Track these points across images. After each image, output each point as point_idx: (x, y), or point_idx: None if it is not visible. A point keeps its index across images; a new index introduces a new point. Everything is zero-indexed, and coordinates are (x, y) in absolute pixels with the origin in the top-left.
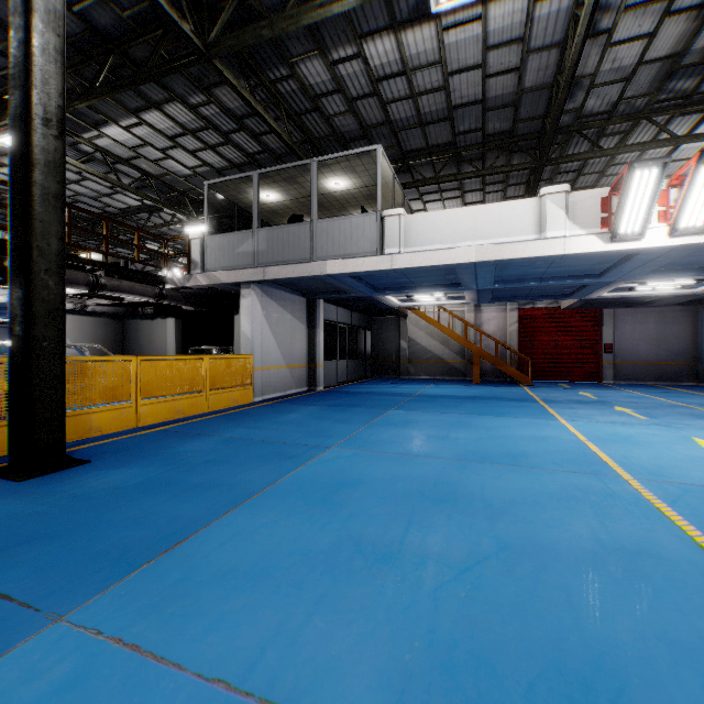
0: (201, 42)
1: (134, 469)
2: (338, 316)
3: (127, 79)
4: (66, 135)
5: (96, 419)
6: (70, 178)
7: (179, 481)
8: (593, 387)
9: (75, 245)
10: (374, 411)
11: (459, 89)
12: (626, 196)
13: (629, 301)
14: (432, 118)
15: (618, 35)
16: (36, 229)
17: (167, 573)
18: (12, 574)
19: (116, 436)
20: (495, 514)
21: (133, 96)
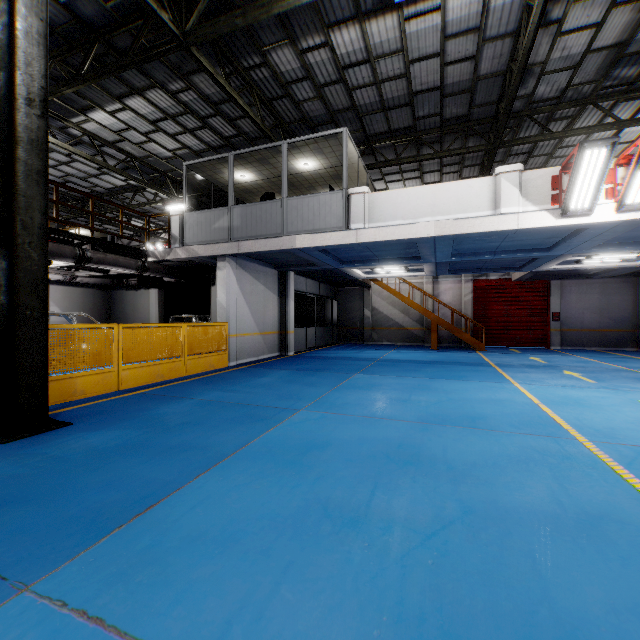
0: (179, 30)
1: (113, 431)
2: (307, 287)
3: (110, 66)
4: (56, 120)
5: (80, 383)
6: (61, 160)
7: (155, 443)
8: (542, 352)
9: (63, 221)
10: (340, 375)
11: (419, 76)
12: (576, 174)
13: (575, 273)
14: (394, 103)
15: (568, 25)
16: (20, 203)
17: (137, 539)
18: None
19: (98, 398)
20: (458, 476)
21: (117, 83)
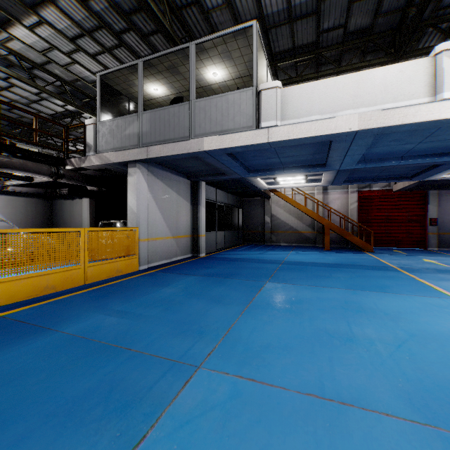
0: None
1: None
2: (217, 196)
3: None
4: None
5: None
6: (2, 85)
7: None
8: (426, 254)
9: None
10: (250, 284)
11: None
12: None
13: None
14: (301, 13)
15: None
16: None
17: None
18: None
19: None
20: None
21: None
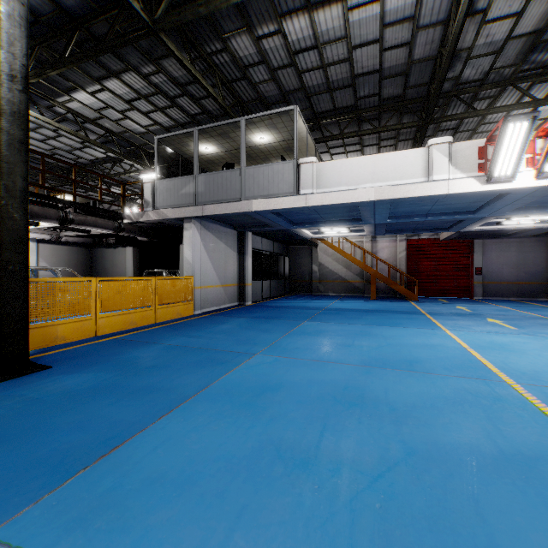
0: (149, 18)
1: (87, 374)
2: (262, 245)
3: (89, 51)
4: (44, 100)
5: (61, 330)
6: (49, 135)
7: (124, 385)
8: (467, 302)
9: (48, 187)
10: (292, 322)
11: (360, 61)
12: (500, 145)
13: (495, 234)
14: (339, 85)
15: (492, 15)
16: (3, 169)
17: (100, 481)
18: None
19: (77, 344)
20: (399, 418)
21: (96, 66)
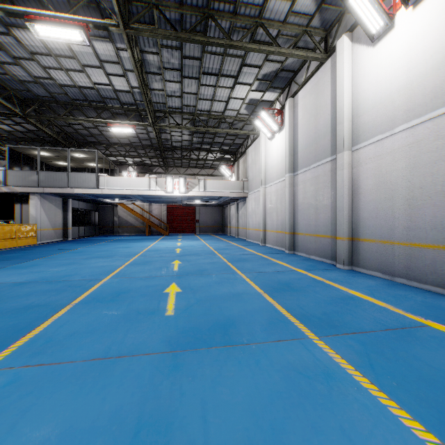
0: (23, 113)
1: (16, 254)
2: (79, 205)
3: None
4: None
5: None
6: None
7: (35, 254)
8: (188, 235)
9: None
10: (95, 243)
11: (129, 133)
12: (167, 183)
13: (202, 204)
14: (121, 137)
15: (173, 134)
16: None
17: (49, 257)
18: (17, 259)
19: None
20: (114, 251)
21: None
